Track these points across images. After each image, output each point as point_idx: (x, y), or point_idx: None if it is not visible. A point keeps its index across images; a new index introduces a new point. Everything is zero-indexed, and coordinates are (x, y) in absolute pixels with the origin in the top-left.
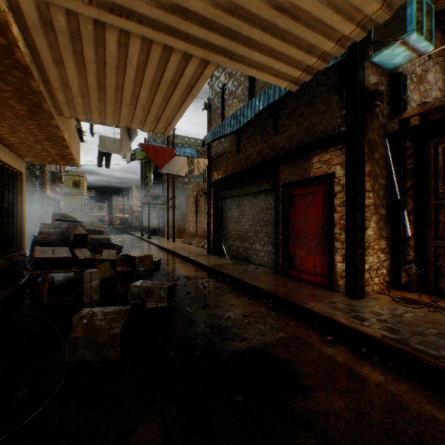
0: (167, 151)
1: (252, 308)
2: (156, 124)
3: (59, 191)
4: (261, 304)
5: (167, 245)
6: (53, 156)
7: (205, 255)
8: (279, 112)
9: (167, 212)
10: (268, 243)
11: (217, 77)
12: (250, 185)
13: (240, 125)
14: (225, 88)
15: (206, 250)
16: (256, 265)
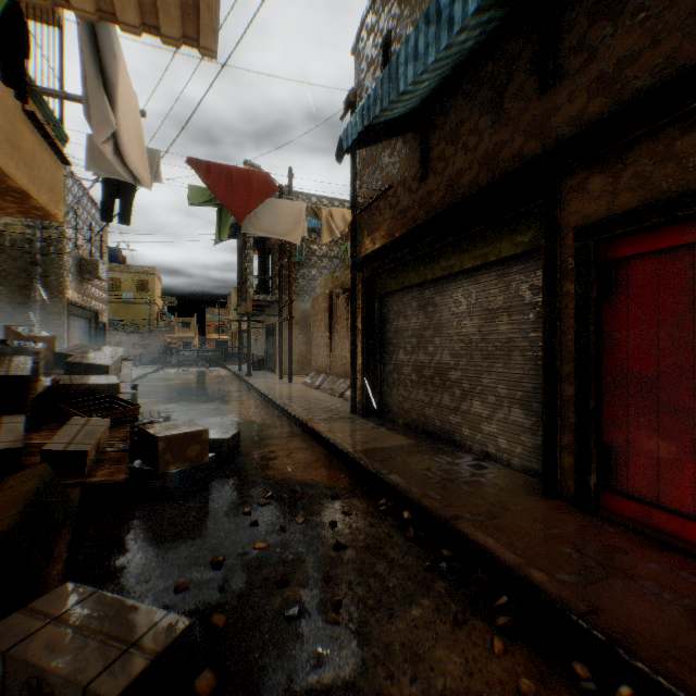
0: (257, 181)
1: None
2: None
3: (98, 294)
4: None
5: (274, 390)
6: None
7: (345, 418)
8: (562, 18)
9: (280, 329)
10: (509, 402)
11: (371, 27)
12: (457, 254)
13: (450, 34)
14: (391, 41)
15: (347, 404)
16: (473, 457)
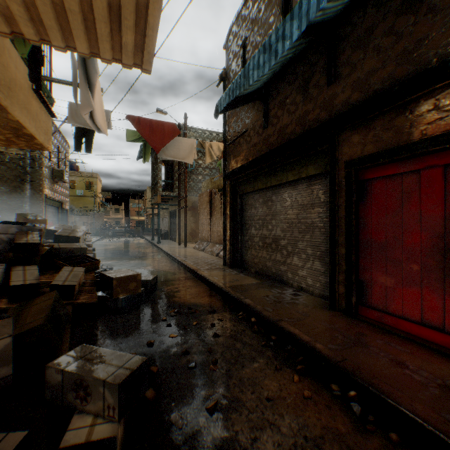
0: (167, 128)
1: (315, 414)
2: (120, 39)
3: (63, 191)
4: (331, 399)
5: (176, 251)
6: (0, 131)
7: (220, 268)
8: (339, 45)
9: (179, 213)
10: (313, 257)
11: (235, 34)
12: (284, 172)
13: (276, 59)
14: (247, 44)
15: (221, 260)
16: (293, 289)
